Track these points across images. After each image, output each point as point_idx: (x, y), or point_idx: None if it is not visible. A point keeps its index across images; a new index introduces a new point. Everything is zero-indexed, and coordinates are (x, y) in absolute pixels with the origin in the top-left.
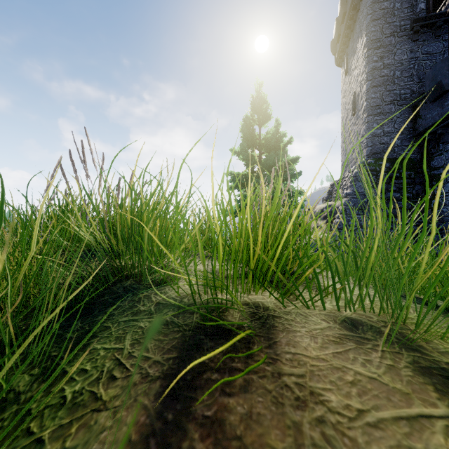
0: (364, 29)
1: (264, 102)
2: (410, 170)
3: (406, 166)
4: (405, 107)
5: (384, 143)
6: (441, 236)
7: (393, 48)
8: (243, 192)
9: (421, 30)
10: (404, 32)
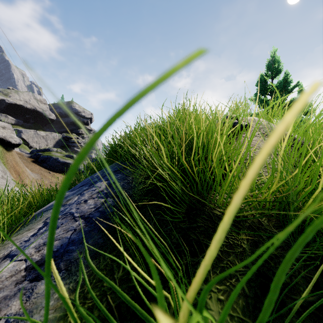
0: None
1: (273, 62)
2: None
3: None
4: None
5: None
6: None
7: None
8: None
9: None
10: None
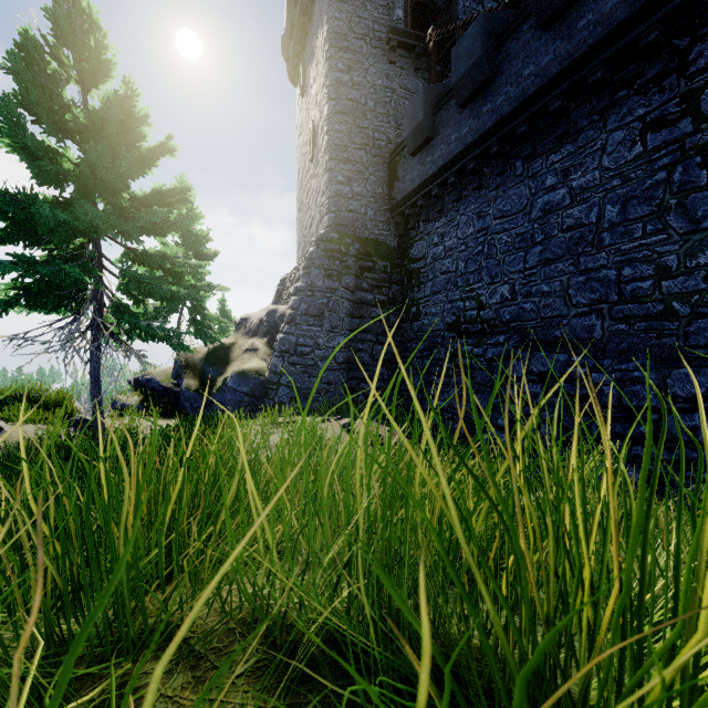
0: (325, 11)
1: (103, 32)
2: (386, 260)
3: (381, 253)
4: (380, 161)
5: (352, 211)
6: (423, 361)
7: (365, 60)
8: (47, 254)
9: (400, 51)
10: (379, 42)
